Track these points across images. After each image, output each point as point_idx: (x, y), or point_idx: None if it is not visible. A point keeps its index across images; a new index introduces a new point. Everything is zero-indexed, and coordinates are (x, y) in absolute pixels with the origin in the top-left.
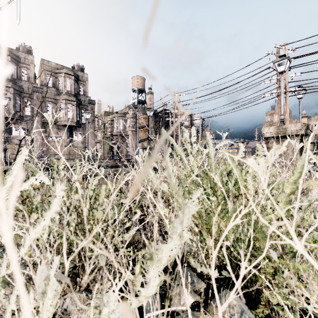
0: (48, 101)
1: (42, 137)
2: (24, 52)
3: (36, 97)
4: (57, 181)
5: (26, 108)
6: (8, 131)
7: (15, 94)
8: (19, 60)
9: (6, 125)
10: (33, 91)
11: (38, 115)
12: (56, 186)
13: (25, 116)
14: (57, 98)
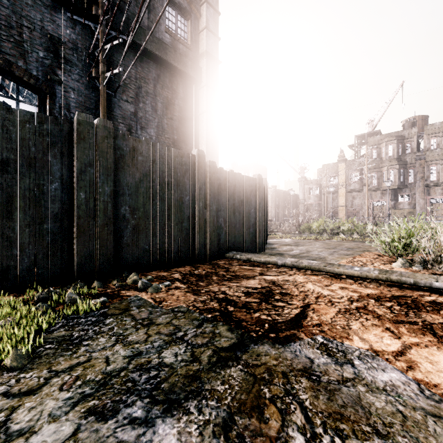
0: (431, 164)
1: (424, 201)
2: (408, 126)
3: (418, 165)
4: (381, 224)
5: (409, 176)
6: (395, 199)
7: (400, 168)
8: (403, 138)
9: (393, 195)
10: (415, 160)
11: (420, 181)
12: (381, 225)
13: (408, 183)
14: (441, 158)
